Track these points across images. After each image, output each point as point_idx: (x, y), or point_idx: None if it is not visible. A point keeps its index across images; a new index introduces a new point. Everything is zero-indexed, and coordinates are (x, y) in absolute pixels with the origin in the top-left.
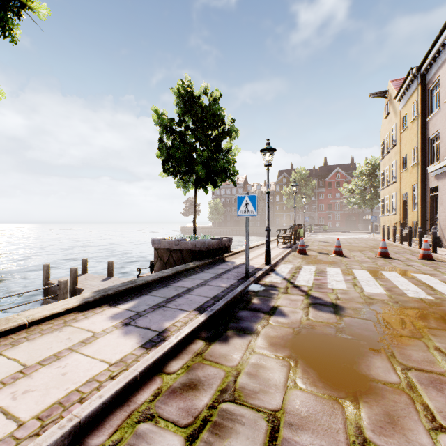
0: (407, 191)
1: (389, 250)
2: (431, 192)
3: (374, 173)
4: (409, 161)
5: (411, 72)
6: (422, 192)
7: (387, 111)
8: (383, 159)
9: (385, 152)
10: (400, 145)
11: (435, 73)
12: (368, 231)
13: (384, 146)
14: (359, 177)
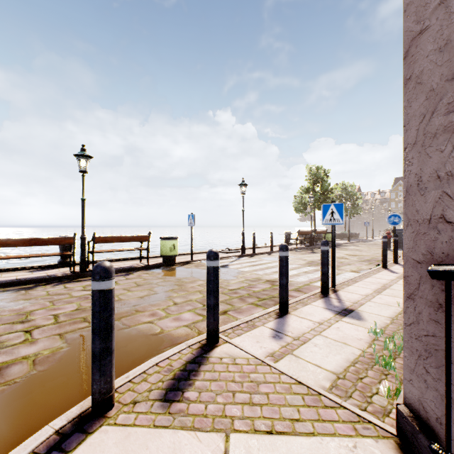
0: None
1: None
2: None
3: None
4: None
5: None
6: None
7: None
8: None
9: None
10: None
11: None
12: None
13: None
14: None
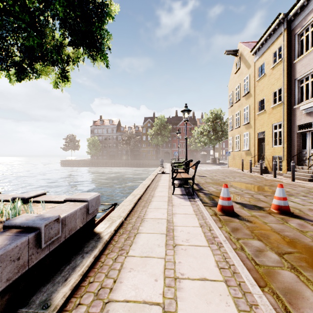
0: (264, 130)
1: (291, 189)
2: (298, 129)
3: (216, 121)
4: (268, 103)
5: (278, 18)
6: (288, 129)
7: (238, 67)
8: (232, 107)
9: (234, 100)
10: (254, 91)
11: (307, 15)
12: (206, 162)
13: (233, 96)
14: (206, 122)
